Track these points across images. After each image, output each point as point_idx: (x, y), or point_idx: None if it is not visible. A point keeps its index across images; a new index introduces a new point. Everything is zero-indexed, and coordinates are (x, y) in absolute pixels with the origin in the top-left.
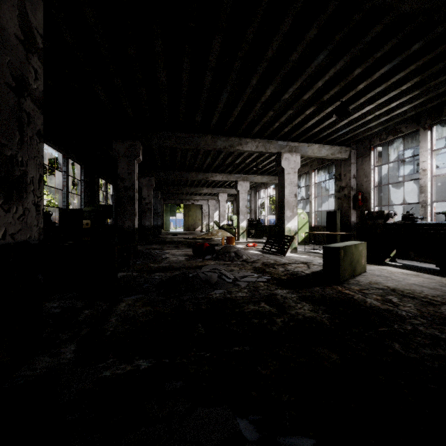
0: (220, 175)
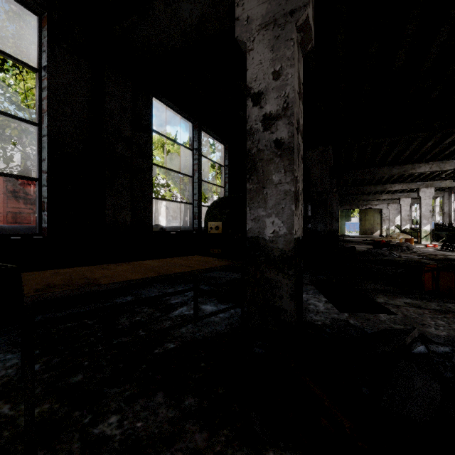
0: (399, 185)
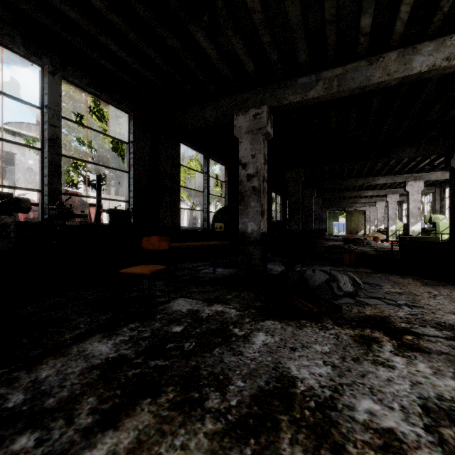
0: (371, 192)
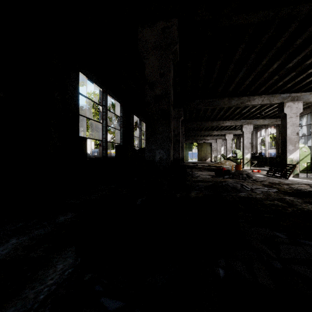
0: (229, 122)
